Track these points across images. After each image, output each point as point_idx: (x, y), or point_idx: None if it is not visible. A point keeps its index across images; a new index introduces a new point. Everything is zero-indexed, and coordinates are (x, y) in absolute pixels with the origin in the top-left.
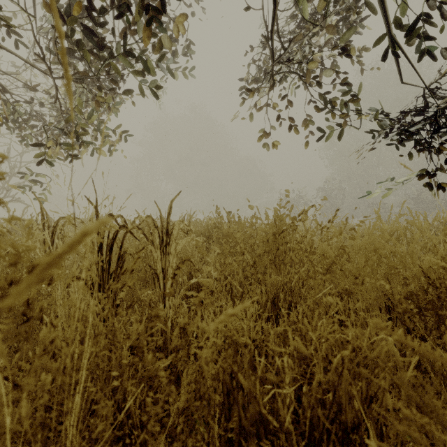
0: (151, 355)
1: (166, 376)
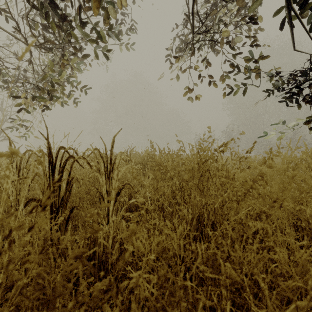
0: (72, 303)
1: None
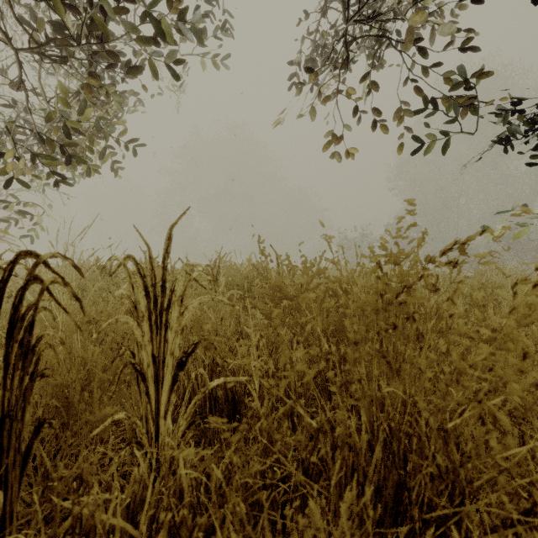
0: None
1: None
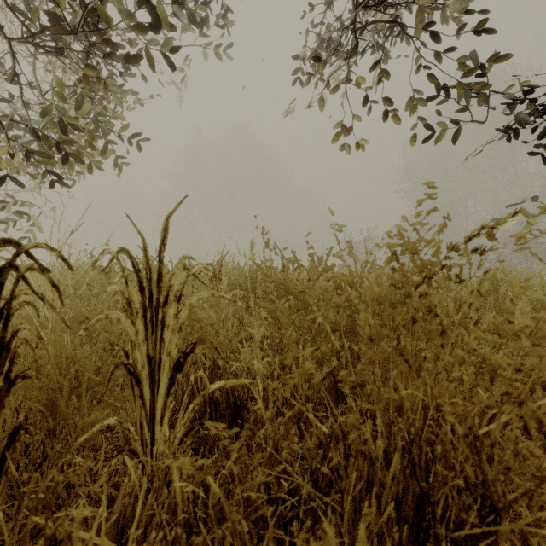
0: None
1: None
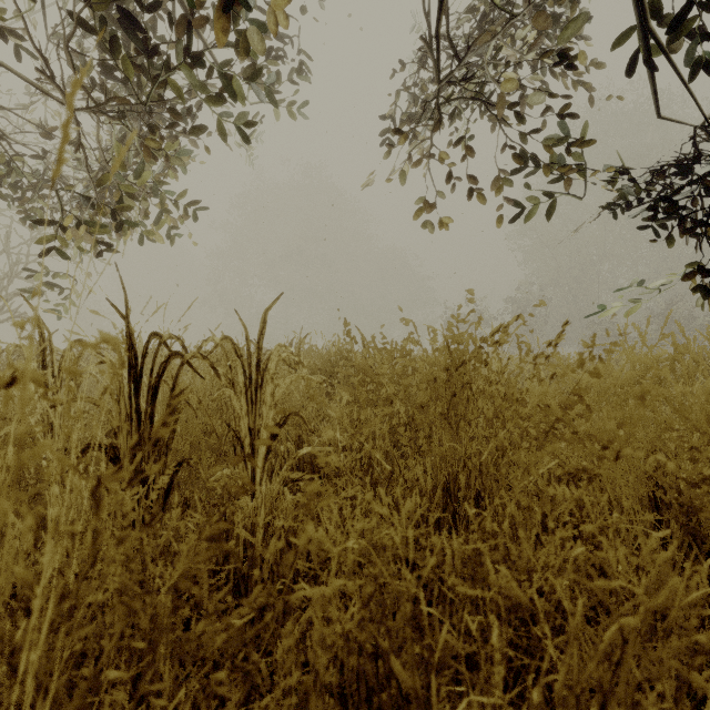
0: (202, 625)
1: (238, 666)
